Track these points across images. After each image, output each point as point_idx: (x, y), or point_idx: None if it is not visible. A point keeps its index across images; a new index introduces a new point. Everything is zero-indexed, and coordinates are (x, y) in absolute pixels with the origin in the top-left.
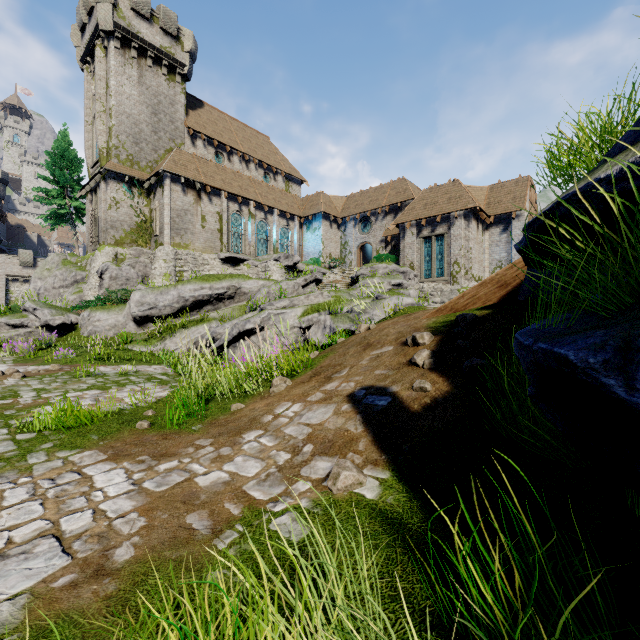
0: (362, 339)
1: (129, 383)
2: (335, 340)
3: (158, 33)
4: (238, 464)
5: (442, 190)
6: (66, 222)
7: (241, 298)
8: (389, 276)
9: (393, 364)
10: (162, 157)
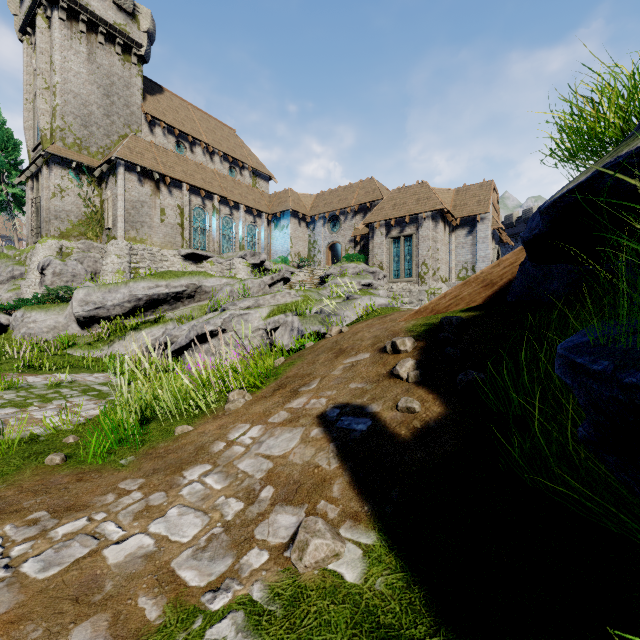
0: (334, 344)
1: (58, 397)
2: (303, 344)
3: (111, 8)
4: (171, 521)
5: (410, 191)
6: (3, 211)
7: (202, 297)
8: (359, 276)
9: (371, 375)
10: (116, 143)
